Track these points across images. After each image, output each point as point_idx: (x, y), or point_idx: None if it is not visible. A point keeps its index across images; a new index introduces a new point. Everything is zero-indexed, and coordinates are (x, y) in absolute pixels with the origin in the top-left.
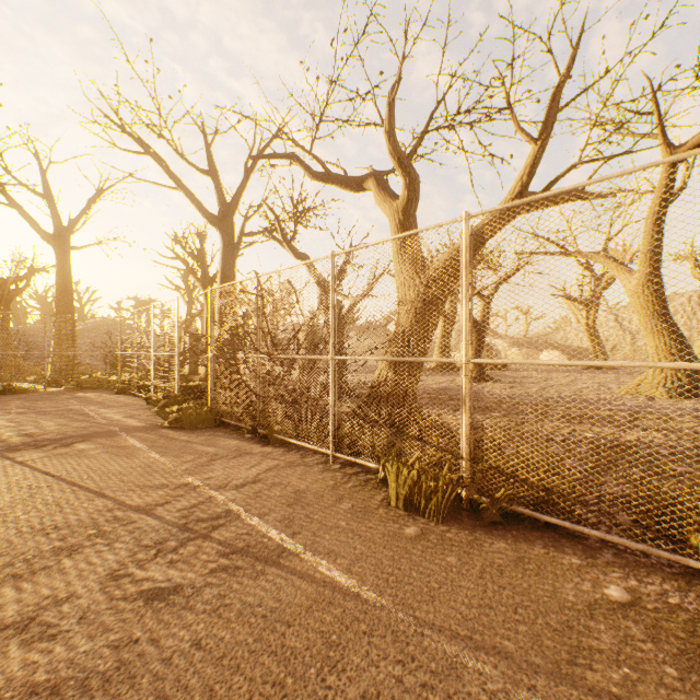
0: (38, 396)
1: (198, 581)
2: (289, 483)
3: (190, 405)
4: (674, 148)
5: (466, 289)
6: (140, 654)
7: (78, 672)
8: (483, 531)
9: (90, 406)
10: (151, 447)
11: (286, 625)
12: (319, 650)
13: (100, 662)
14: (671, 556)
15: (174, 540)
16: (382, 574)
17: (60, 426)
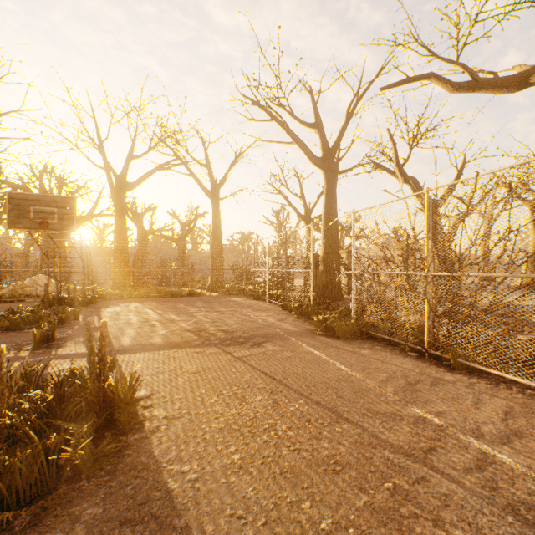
0: (208, 298)
1: None
2: None
3: (331, 315)
4: None
5: None
6: None
7: None
8: None
9: (244, 308)
10: (328, 356)
11: None
12: None
13: None
14: None
15: None
16: None
17: (239, 324)
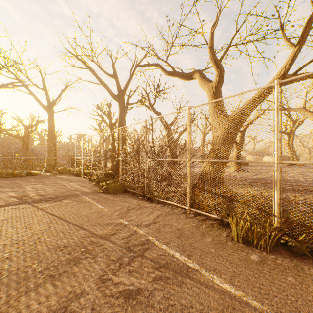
0: (42, 176)
1: (149, 286)
2: (172, 224)
3: (110, 182)
4: None
5: (277, 122)
6: None
7: None
8: (297, 259)
9: (64, 181)
10: (97, 202)
11: None
12: None
13: None
14: None
15: (126, 257)
16: (254, 288)
17: (54, 190)
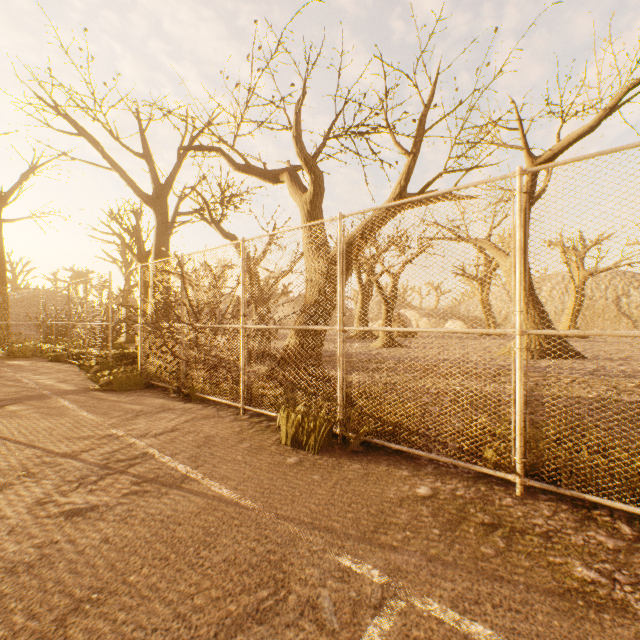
0: None
1: (112, 502)
2: (202, 431)
3: (122, 370)
4: (534, 158)
5: (340, 272)
6: (59, 550)
7: (7, 563)
8: (347, 457)
9: (22, 373)
10: (81, 407)
11: (177, 524)
12: (200, 537)
13: (26, 556)
14: (465, 464)
15: (95, 476)
16: (260, 489)
17: None
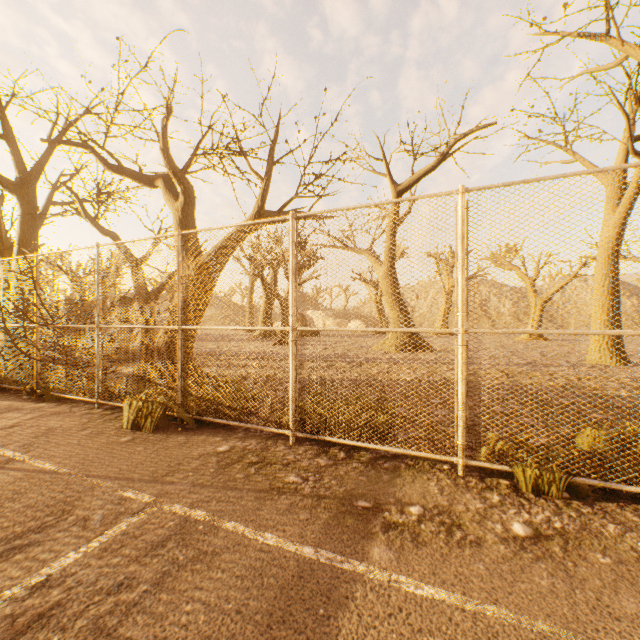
0: None
1: None
2: (46, 425)
3: None
4: (397, 185)
5: (179, 280)
6: None
7: None
8: (178, 433)
9: None
10: None
11: None
12: (8, 496)
13: None
14: (262, 427)
15: None
16: (83, 461)
17: None
